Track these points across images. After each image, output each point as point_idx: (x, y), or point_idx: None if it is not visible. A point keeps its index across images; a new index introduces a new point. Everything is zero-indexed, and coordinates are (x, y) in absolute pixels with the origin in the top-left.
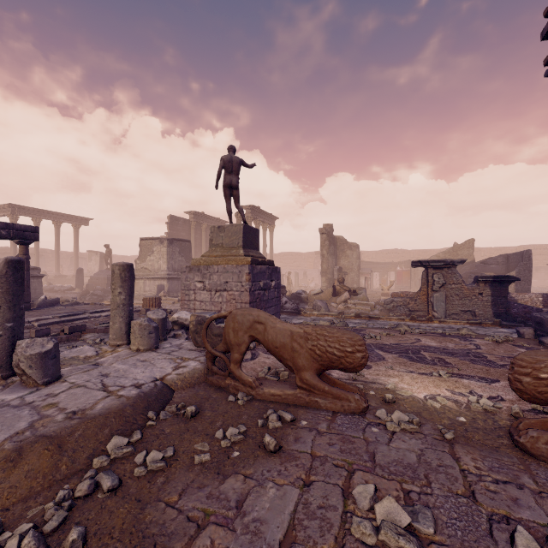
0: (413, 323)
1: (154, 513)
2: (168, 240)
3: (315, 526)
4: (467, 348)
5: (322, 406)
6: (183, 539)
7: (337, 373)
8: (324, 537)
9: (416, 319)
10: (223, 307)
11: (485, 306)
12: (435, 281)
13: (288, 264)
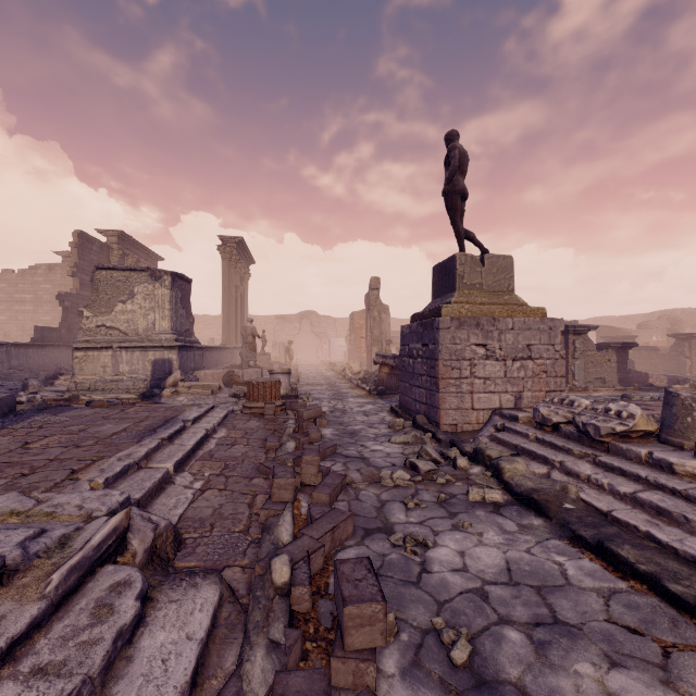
0: (579, 394)
1: None
2: (170, 274)
3: None
4: None
5: None
6: None
7: None
8: None
9: (574, 390)
10: (525, 386)
11: (613, 373)
12: (576, 348)
13: None
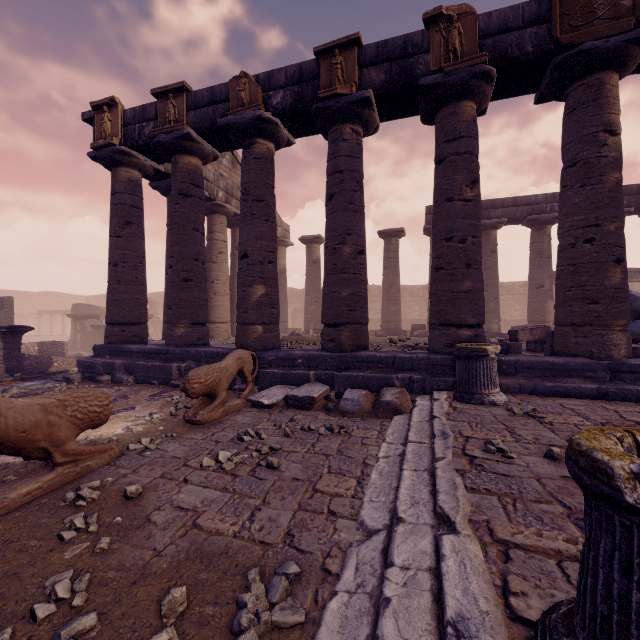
0: None
1: (162, 562)
2: None
3: (218, 480)
4: None
5: (94, 466)
6: (201, 534)
7: (16, 458)
8: (225, 478)
9: None
10: None
11: None
12: None
13: None
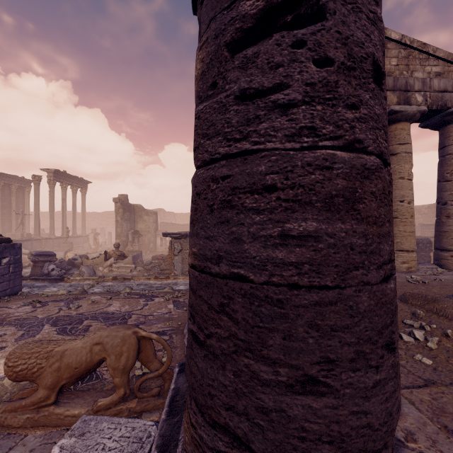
0: (154, 281)
1: None
2: None
3: None
4: (131, 310)
5: None
6: None
7: None
8: None
9: (159, 278)
10: None
11: None
12: (175, 248)
13: (112, 222)
